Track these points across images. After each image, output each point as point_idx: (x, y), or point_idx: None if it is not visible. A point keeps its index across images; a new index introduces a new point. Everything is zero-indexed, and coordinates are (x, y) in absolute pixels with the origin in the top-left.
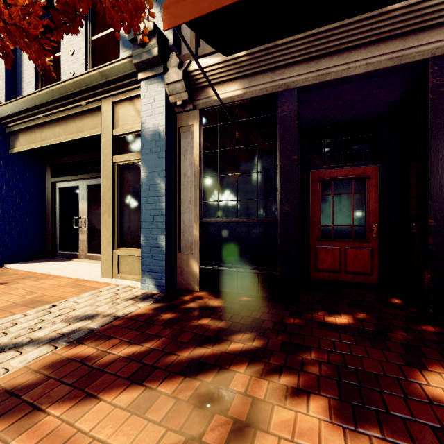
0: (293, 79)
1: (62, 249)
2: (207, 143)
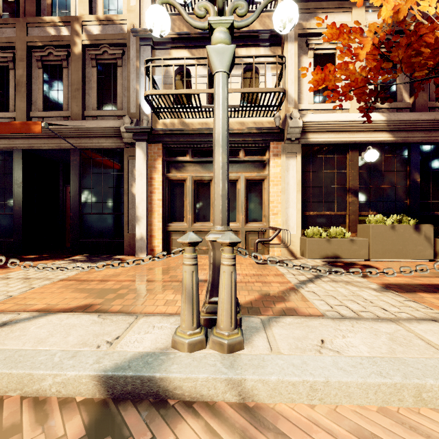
0: (18, 145)
1: None
2: None
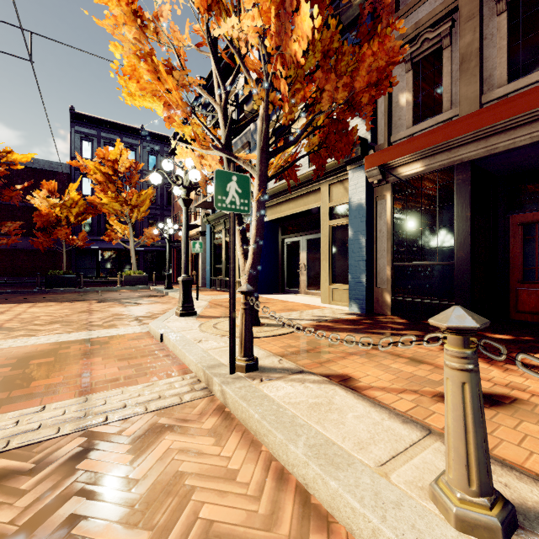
0: (465, 155)
1: (288, 287)
2: (397, 207)
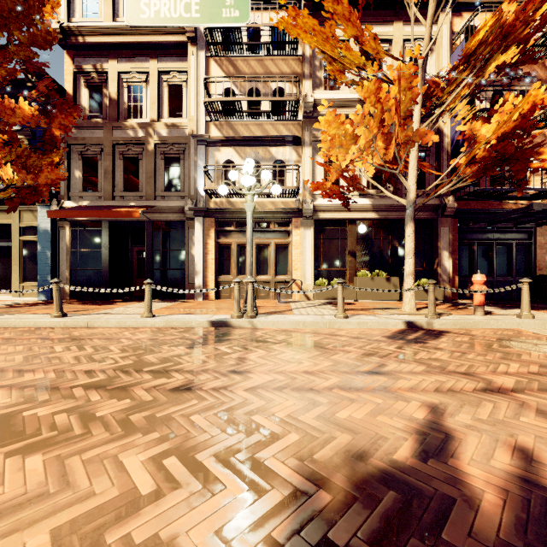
0: (106, 218)
1: None
2: (73, 236)
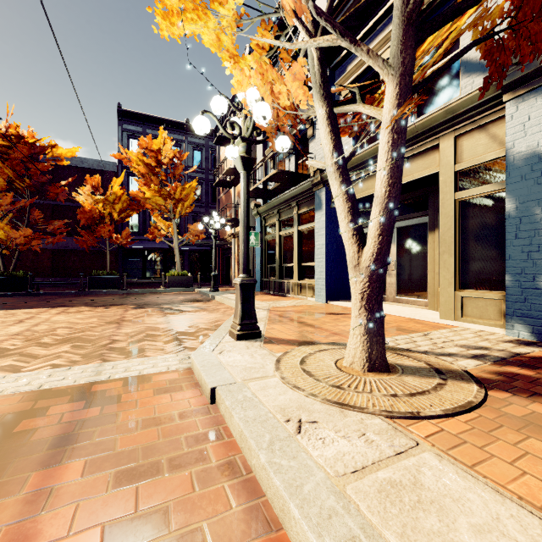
0: None
1: None
2: None
